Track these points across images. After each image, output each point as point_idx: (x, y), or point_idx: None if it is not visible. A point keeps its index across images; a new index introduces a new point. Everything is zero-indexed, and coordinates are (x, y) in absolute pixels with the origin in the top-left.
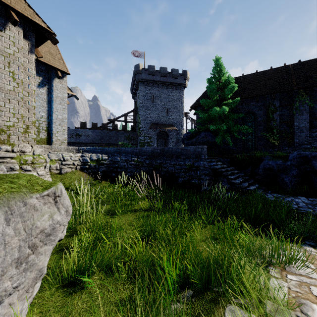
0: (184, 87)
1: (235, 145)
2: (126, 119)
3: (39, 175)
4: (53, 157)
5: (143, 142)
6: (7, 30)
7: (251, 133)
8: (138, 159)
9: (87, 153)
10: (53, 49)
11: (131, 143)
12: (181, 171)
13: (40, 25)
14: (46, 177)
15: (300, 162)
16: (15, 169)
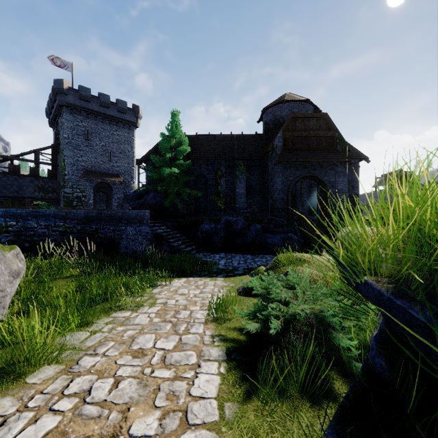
0: (135, 127)
1: (188, 208)
2: (38, 159)
3: None
4: None
5: (71, 196)
6: None
7: (203, 196)
8: (65, 225)
9: None
10: None
11: (47, 198)
12: (122, 237)
13: None
14: None
15: (227, 226)
16: None
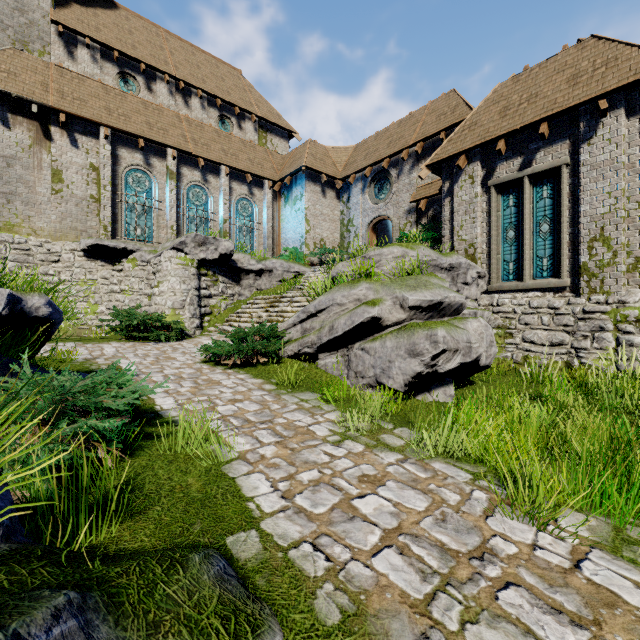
0: None
1: None
2: None
3: None
4: None
5: None
6: (599, 131)
7: None
8: None
9: None
10: None
11: None
12: None
13: None
14: None
15: None
16: (606, 329)
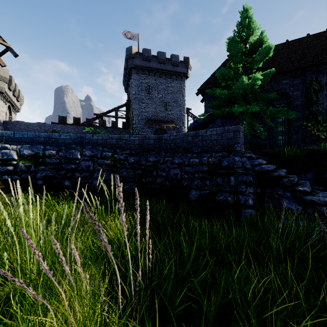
0: (186, 78)
1: None
2: (117, 114)
3: None
4: None
5: None
6: None
7: (283, 123)
8: (114, 155)
9: (16, 143)
10: None
11: None
12: (195, 177)
13: None
14: None
15: None
16: None
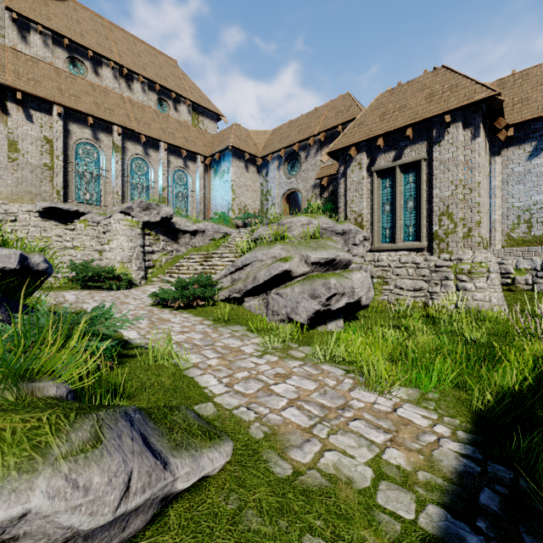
0: None
1: None
2: None
3: (477, 287)
4: (522, 265)
5: None
6: (445, 137)
7: None
8: None
9: None
10: None
11: None
12: None
13: (477, 100)
14: (488, 292)
15: None
16: (450, 278)
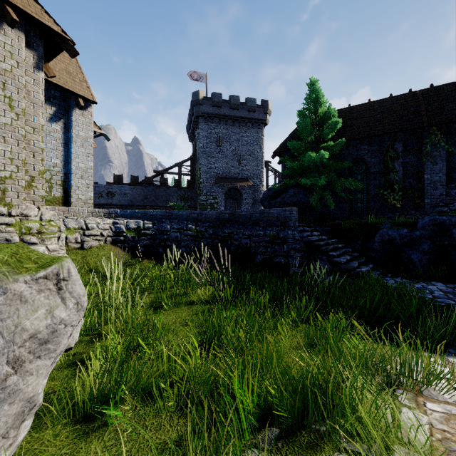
0: (264, 125)
1: (337, 208)
2: (180, 171)
3: (50, 250)
4: (71, 225)
5: (205, 204)
6: (1, 35)
7: (362, 190)
8: (197, 228)
9: (122, 219)
10: (72, 66)
11: (187, 206)
12: (260, 245)
13: (51, 28)
14: (61, 254)
15: (435, 232)
16: (13, 241)
